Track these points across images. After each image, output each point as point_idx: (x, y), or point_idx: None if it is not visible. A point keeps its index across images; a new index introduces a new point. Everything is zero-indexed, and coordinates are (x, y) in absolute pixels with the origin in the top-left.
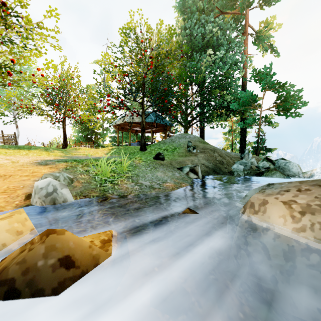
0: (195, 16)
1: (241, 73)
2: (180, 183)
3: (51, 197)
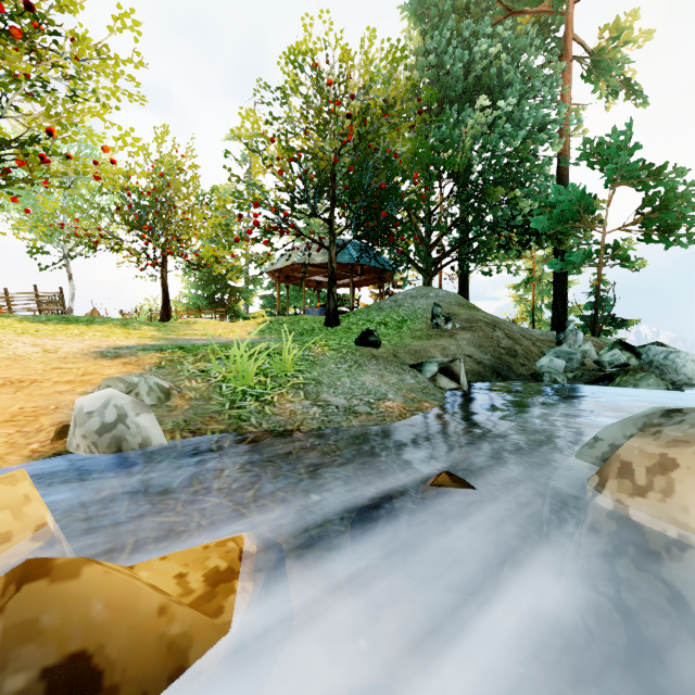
0: (449, 23)
1: (555, 147)
2: (419, 401)
3: (113, 434)
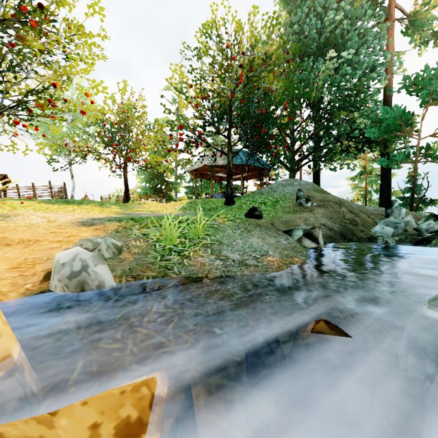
0: (307, 3)
1: (383, 81)
2: (291, 256)
3: (78, 279)
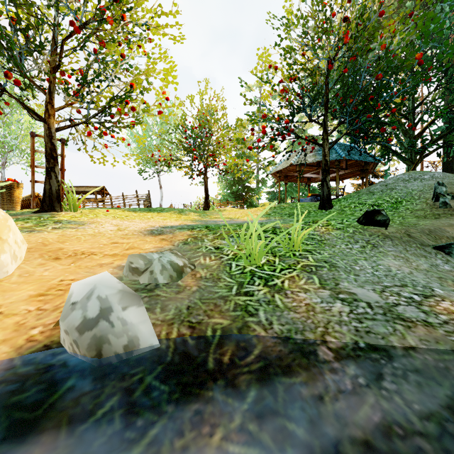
0: None
1: None
2: None
3: (94, 333)
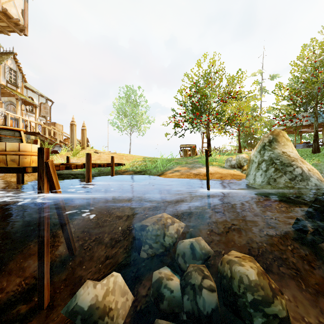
0: None
1: None
2: None
3: None
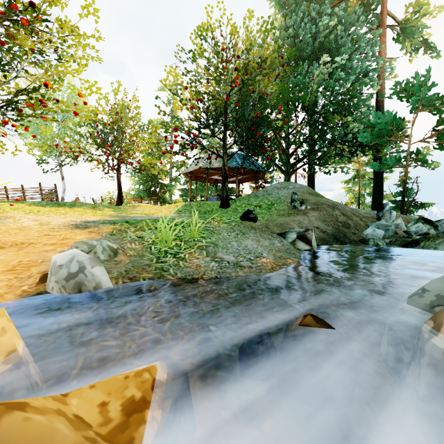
0: (302, 7)
1: (375, 87)
2: (284, 258)
3: (76, 280)
